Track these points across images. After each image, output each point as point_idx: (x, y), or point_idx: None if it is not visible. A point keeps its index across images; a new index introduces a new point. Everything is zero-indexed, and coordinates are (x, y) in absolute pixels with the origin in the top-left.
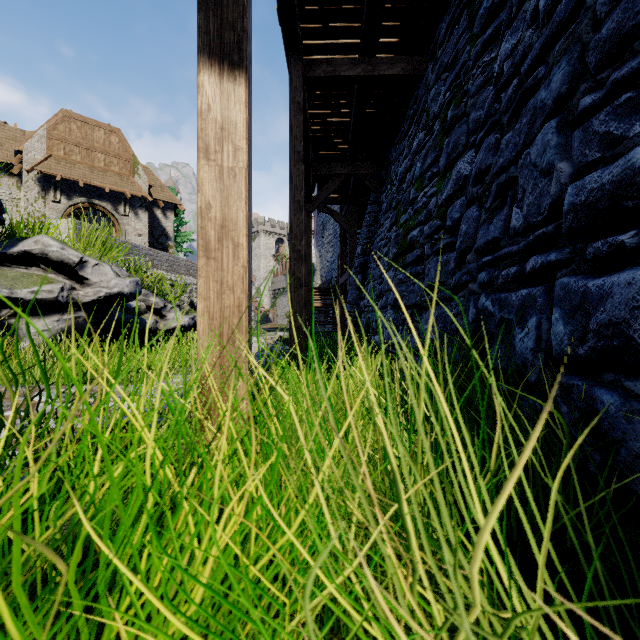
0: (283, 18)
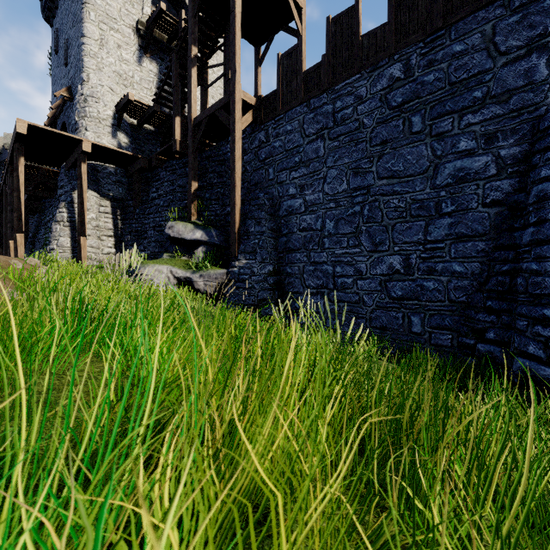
0: (5, 182)
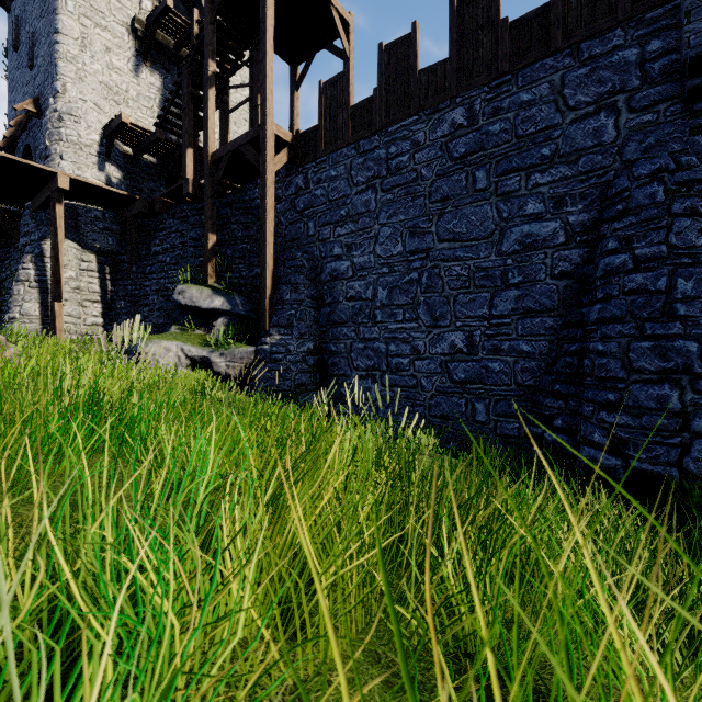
0: None
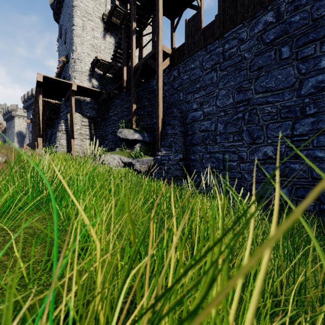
0: (34, 110)
